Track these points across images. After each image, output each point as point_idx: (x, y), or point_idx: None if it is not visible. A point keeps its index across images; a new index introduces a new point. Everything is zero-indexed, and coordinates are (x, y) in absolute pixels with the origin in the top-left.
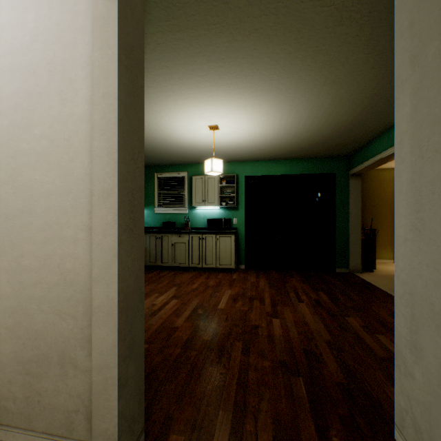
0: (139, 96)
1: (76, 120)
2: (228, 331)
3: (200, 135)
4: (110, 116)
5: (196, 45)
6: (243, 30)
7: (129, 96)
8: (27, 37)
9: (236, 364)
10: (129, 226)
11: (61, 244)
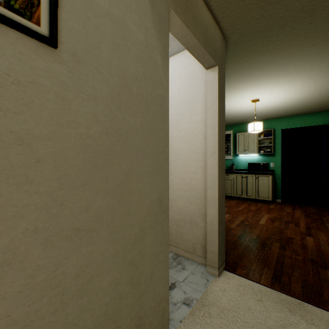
0: (223, 108)
1: (196, 123)
2: (268, 236)
3: (244, 106)
4: (214, 121)
5: (247, 63)
6: (280, 48)
7: (220, 110)
8: (176, 91)
9: (274, 252)
10: (220, 166)
11: (190, 174)
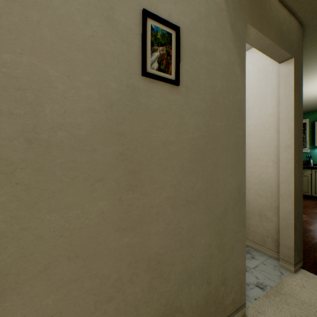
0: (300, 99)
1: (266, 117)
2: None
3: None
4: (289, 114)
5: None
6: None
7: (297, 102)
8: None
9: None
10: (297, 160)
11: (259, 167)
